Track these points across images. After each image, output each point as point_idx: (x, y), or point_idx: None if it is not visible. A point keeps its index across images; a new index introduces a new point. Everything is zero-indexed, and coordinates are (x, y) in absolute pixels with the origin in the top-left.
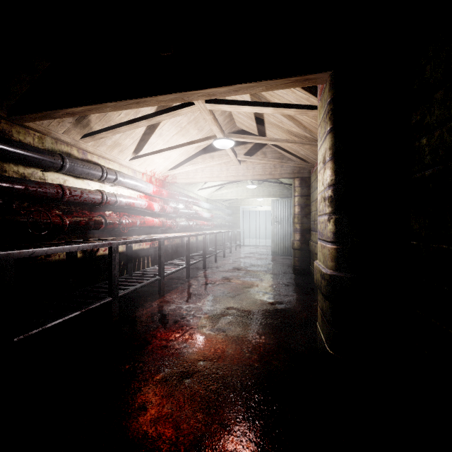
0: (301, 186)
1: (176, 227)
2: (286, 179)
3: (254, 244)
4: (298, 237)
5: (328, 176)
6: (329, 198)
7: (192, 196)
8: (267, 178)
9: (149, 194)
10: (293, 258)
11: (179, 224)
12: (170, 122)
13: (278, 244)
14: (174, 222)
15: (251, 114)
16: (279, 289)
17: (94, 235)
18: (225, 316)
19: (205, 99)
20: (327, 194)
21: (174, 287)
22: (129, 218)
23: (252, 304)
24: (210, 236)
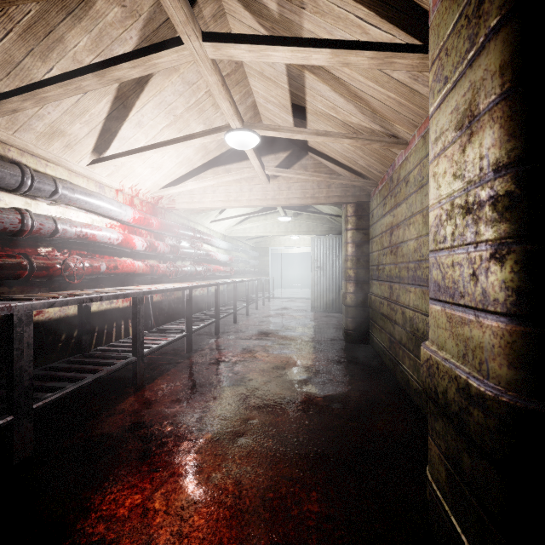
0: (357, 215)
1: (176, 274)
2: (331, 209)
3: (287, 296)
4: (352, 289)
5: (496, 144)
6: (500, 198)
7: (202, 231)
8: (308, 203)
9: (127, 223)
10: (345, 319)
11: (180, 270)
12: (155, 103)
13: (320, 296)
14: (170, 267)
15: (285, 100)
16: (329, 369)
17: (12, 289)
18: (241, 437)
19: (203, 34)
20: (487, 192)
21: (163, 369)
22: (86, 260)
23: (289, 404)
24: (228, 287)
